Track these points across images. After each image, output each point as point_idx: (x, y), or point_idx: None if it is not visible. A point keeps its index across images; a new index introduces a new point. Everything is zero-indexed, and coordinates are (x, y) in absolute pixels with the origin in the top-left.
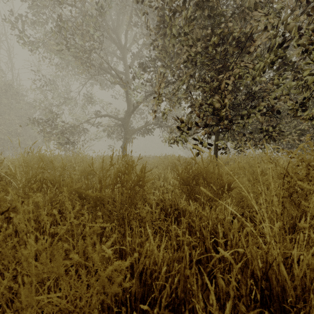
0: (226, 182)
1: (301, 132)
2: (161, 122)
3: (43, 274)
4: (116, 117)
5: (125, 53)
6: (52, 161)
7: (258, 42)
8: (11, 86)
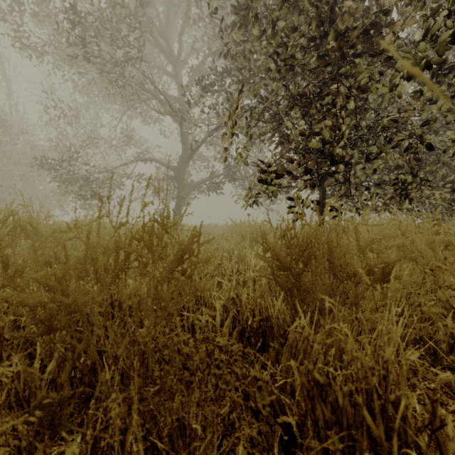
0: (375, 265)
1: (453, 186)
2: (234, 173)
3: None
4: (165, 165)
5: (180, 68)
6: None
7: (400, 25)
8: (7, 119)
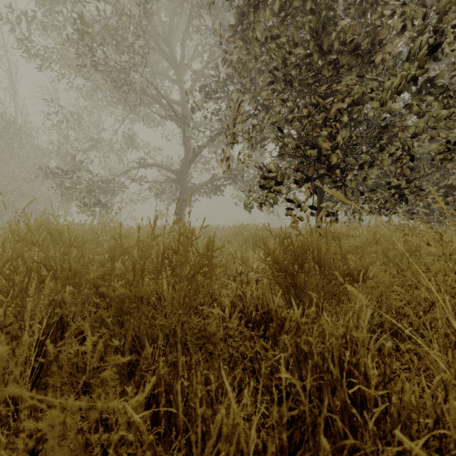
0: (354, 268)
1: (446, 190)
2: (235, 176)
3: (12, 453)
4: (167, 168)
5: (182, 74)
6: (49, 230)
7: (390, 46)
8: (12, 122)
